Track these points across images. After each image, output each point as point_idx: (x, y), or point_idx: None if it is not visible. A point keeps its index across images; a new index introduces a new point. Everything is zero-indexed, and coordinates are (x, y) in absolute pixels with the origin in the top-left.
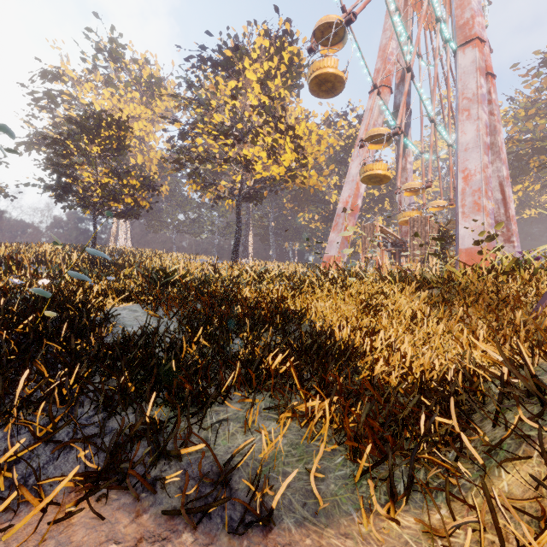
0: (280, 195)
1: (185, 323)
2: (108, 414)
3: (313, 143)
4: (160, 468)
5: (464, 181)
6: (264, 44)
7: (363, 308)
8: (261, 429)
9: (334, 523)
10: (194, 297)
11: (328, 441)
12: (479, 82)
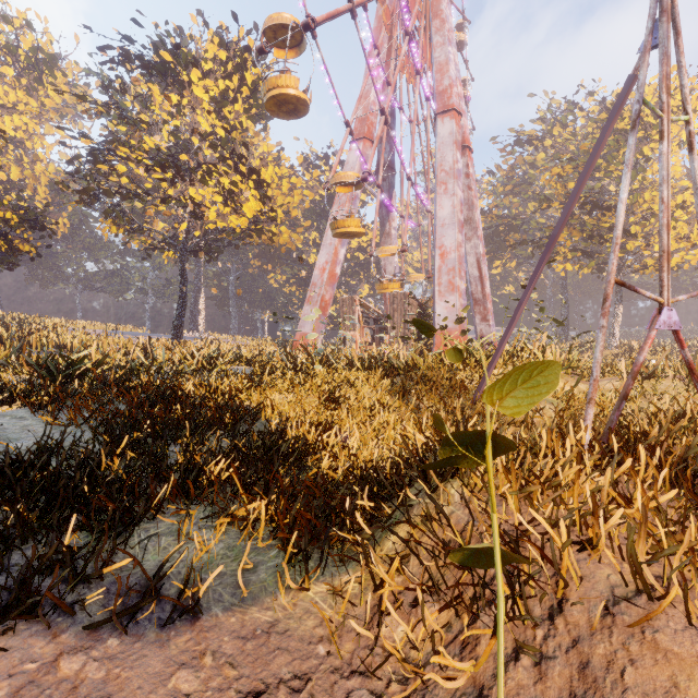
0: (244, 248)
1: (102, 430)
2: (4, 549)
3: (284, 191)
4: (78, 593)
5: (441, 258)
6: (219, 55)
7: (327, 399)
8: (196, 537)
9: (259, 602)
10: (115, 394)
11: (266, 539)
12: (455, 156)
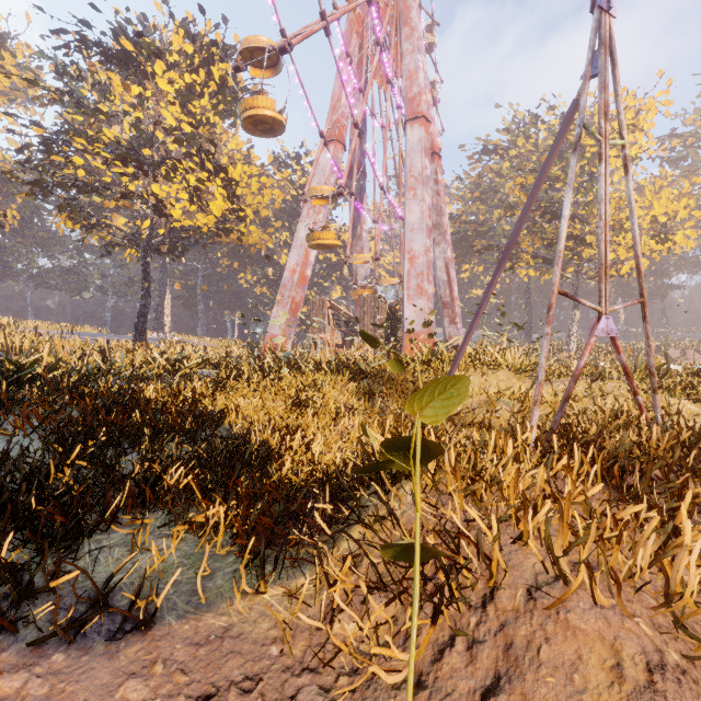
0: (213, 247)
1: (53, 439)
2: None
3: (254, 191)
4: (21, 610)
5: (410, 262)
6: (185, 47)
7: (294, 403)
8: (151, 547)
9: (214, 609)
10: (68, 401)
11: (225, 545)
12: (424, 163)
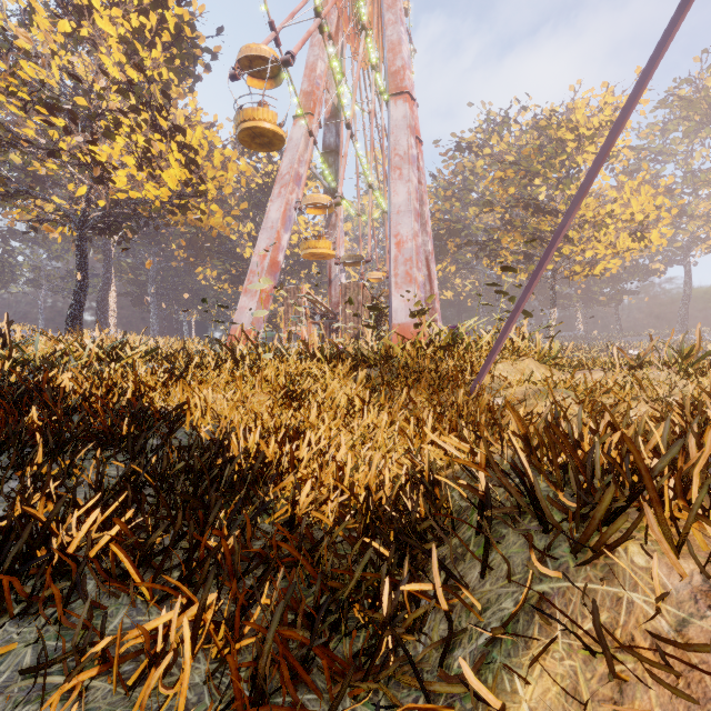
0: (167, 237)
1: None
2: None
3: (216, 164)
4: None
5: (397, 247)
6: None
7: (283, 397)
8: None
9: None
10: None
11: (193, 705)
12: (410, 141)
